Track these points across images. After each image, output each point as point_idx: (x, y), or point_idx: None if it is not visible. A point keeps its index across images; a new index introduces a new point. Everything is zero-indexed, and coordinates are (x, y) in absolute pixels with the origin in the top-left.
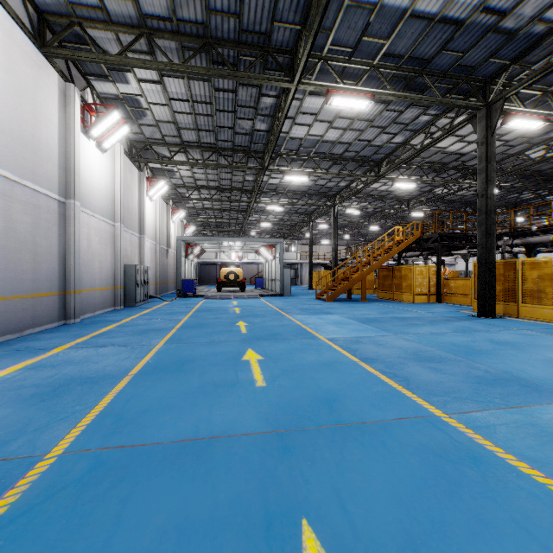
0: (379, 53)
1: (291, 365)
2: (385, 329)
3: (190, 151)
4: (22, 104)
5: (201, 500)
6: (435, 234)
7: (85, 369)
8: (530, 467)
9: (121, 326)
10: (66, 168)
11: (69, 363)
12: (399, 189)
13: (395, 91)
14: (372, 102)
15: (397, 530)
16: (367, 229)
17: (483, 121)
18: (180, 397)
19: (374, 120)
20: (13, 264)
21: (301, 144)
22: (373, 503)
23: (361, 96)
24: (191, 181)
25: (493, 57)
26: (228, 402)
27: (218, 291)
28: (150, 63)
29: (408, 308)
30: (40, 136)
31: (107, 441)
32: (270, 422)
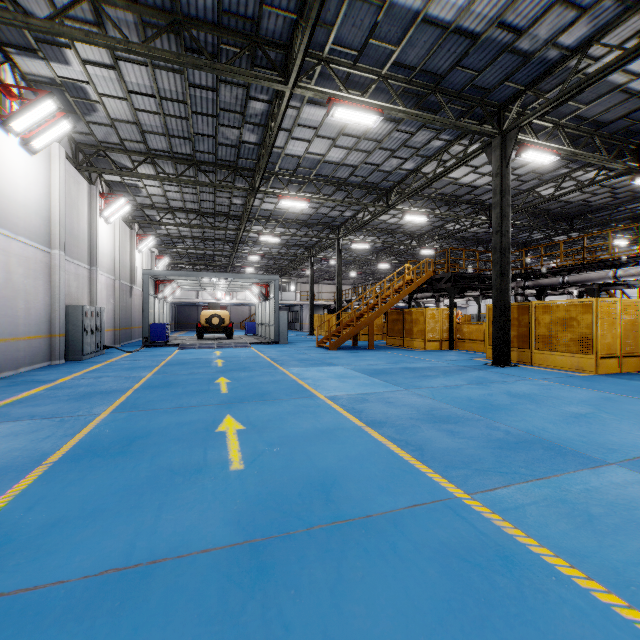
0: (388, 61)
1: (280, 435)
2: (395, 383)
3: (160, 163)
4: None
5: None
6: (448, 274)
7: None
8: (570, 564)
9: (54, 388)
10: None
11: None
12: (410, 223)
13: (406, 107)
14: (381, 117)
15: None
16: (375, 267)
17: (498, 150)
18: (116, 495)
19: (383, 141)
20: None
21: (299, 163)
22: None
23: (368, 109)
24: (162, 200)
25: (508, 80)
26: (187, 498)
27: (198, 339)
28: (96, 37)
29: (419, 356)
30: None
31: None
32: (242, 527)
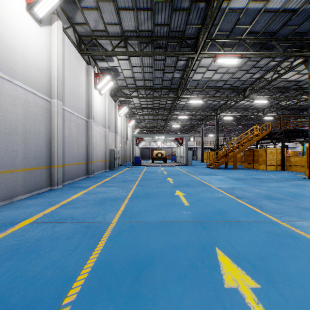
0: (245, 32)
1: (199, 197)
2: (248, 184)
3: (139, 90)
4: (73, 78)
5: (175, 239)
6: (281, 130)
7: (108, 195)
8: None
9: (112, 178)
10: (88, 105)
11: (100, 192)
12: (257, 103)
13: (254, 51)
14: (241, 59)
15: (255, 254)
16: (236, 127)
17: None
18: (152, 207)
19: (241, 67)
20: (71, 150)
21: (198, 83)
22: (244, 246)
23: (234, 57)
24: (138, 105)
25: None
26: (174, 210)
27: (152, 163)
28: (126, 52)
29: (262, 173)
30: (79, 91)
31: (131, 220)
32: (195, 218)
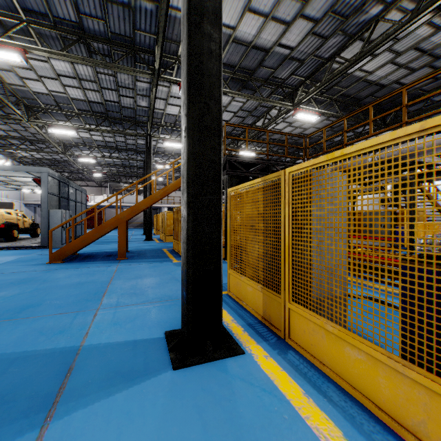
0: None
1: None
2: None
3: None
4: None
5: None
6: (224, 158)
7: None
8: None
9: None
10: None
11: None
12: None
13: None
14: None
15: None
16: None
17: None
18: None
19: None
20: None
21: None
22: None
23: None
24: None
25: None
26: None
27: None
28: None
29: (128, 282)
30: None
31: None
32: None
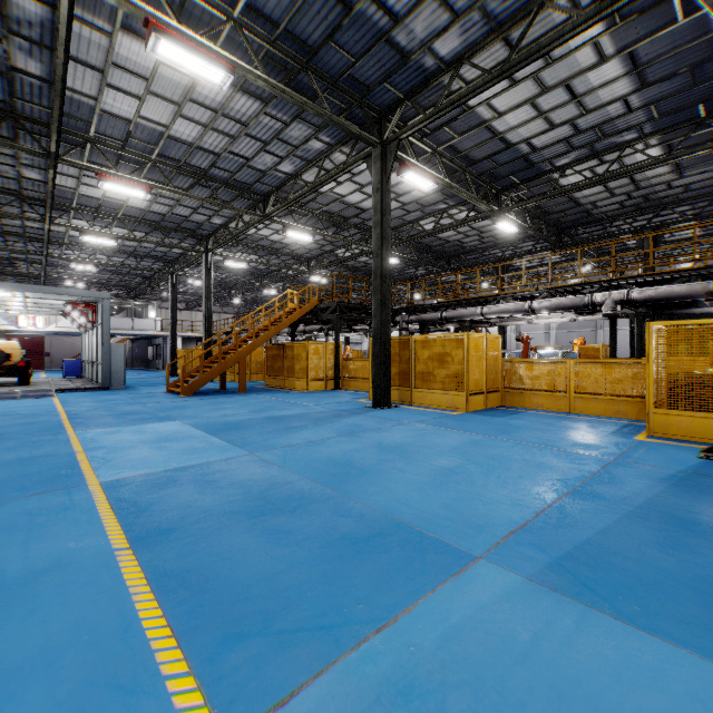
0: None
1: None
2: (242, 443)
3: None
4: None
5: None
6: (334, 303)
7: None
8: None
9: None
10: None
11: None
12: (297, 243)
13: (268, 75)
14: (231, 76)
15: None
16: (263, 294)
17: (378, 162)
18: None
19: (249, 125)
20: None
21: (129, 131)
22: None
23: (211, 57)
24: None
25: (388, 82)
26: None
27: None
28: None
29: (297, 399)
30: None
31: None
32: None
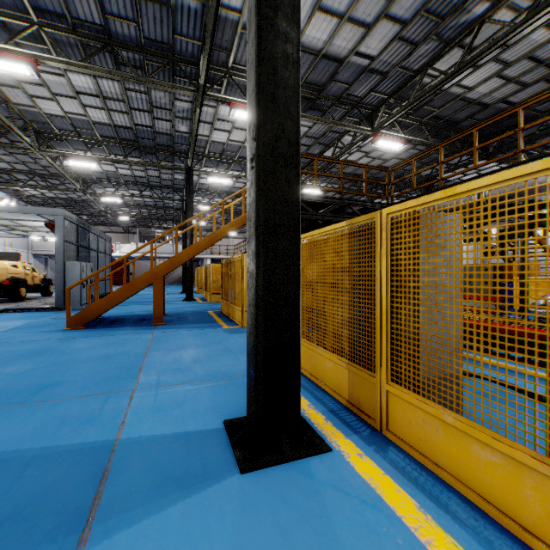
0: None
1: None
2: None
3: None
4: None
5: None
6: None
7: None
8: None
9: None
10: None
11: None
12: None
13: None
14: None
15: None
16: None
17: None
18: None
19: None
20: None
21: None
22: None
23: None
24: None
25: None
26: None
27: None
28: None
29: (169, 354)
30: None
31: None
32: None
